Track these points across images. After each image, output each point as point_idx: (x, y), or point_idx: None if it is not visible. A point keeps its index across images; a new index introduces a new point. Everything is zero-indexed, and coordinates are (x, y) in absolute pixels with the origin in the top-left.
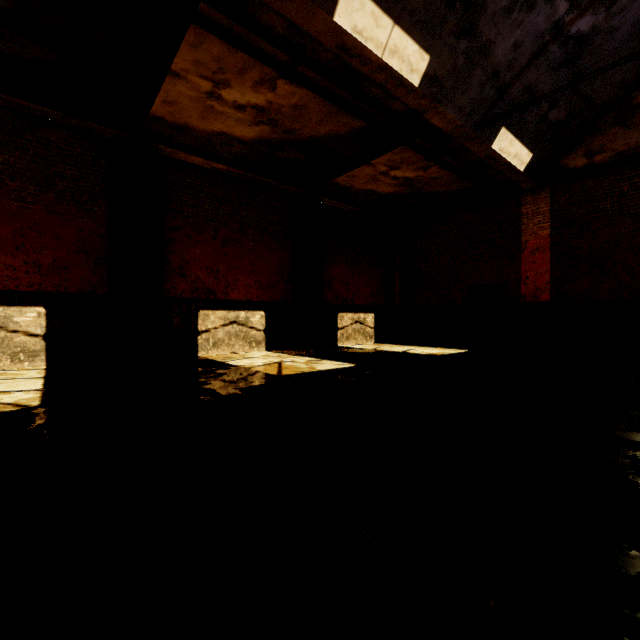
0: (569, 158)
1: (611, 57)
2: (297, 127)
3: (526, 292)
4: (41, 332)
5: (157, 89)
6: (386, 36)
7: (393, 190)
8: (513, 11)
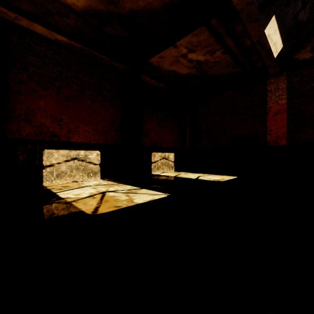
0: (300, 53)
1: None
2: None
3: (270, 139)
4: None
5: None
6: None
7: (188, 72)
8: None
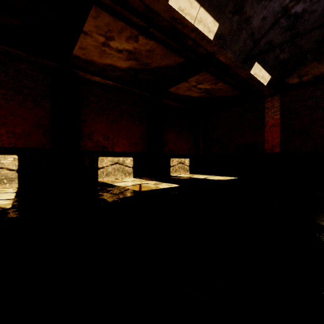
0: (289, 78)
1: (312, 26)
2: (149, 61)
3: (267, 147)
4: (15, 168)
5: (76, 41)
6: (196, 12)
7: (199, 95)
8: (262, 0)
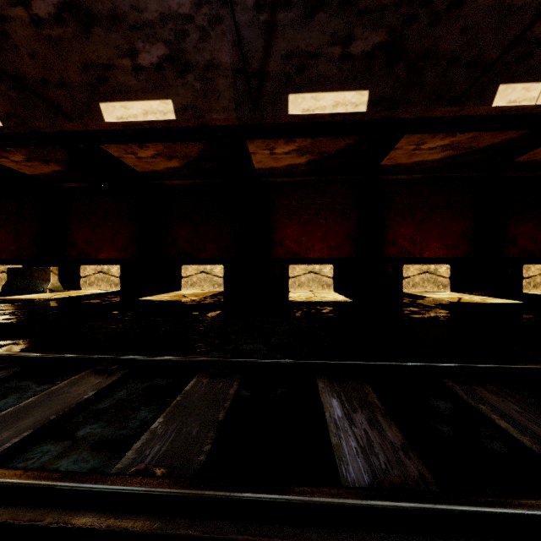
0: None
1: None
2: (474, 145)
3: None
4: (331, 276)
5: (385, 156)
6: (538, 92)
7: None
8: None
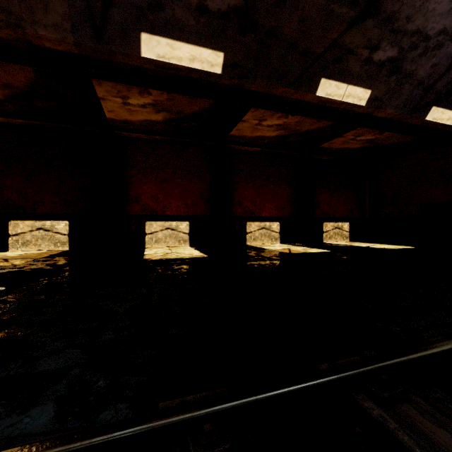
0: None
1: None
2: (298, 128)
3: None
4: (187, 232)
5: (234, 126)
6: (344, 91)
7: (360, 146)
8: (427, 53)
